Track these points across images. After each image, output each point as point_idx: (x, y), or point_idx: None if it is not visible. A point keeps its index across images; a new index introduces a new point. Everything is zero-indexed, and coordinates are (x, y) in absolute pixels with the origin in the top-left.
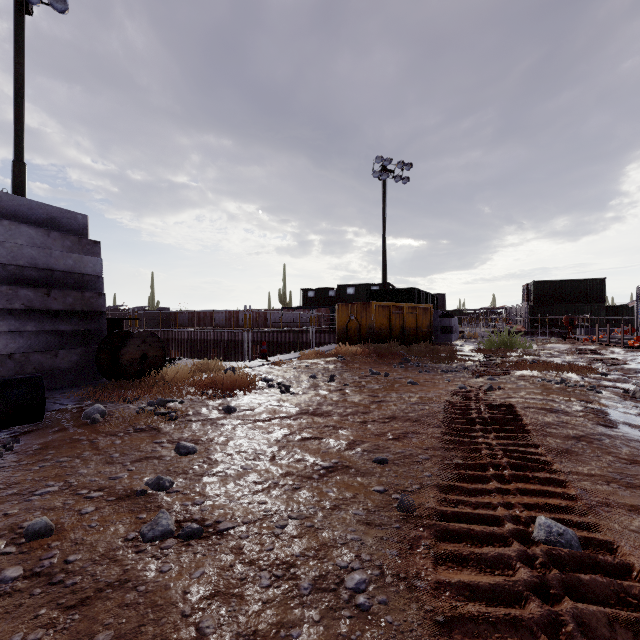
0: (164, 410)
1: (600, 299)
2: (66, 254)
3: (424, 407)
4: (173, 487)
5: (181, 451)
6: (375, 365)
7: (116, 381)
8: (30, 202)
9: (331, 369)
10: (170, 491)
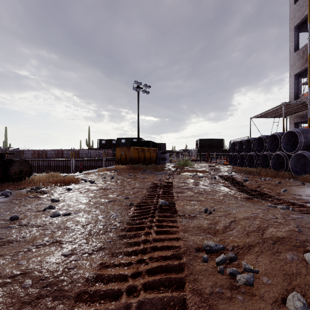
0: (40, 190)
1: (221, 146)
2: None
3: (145, 184)
4: (55, 208)
5: (54, 201)
6: (131, 173)
7: (5, 183)
8: None
9: (112, 175)
10: (55, 209)
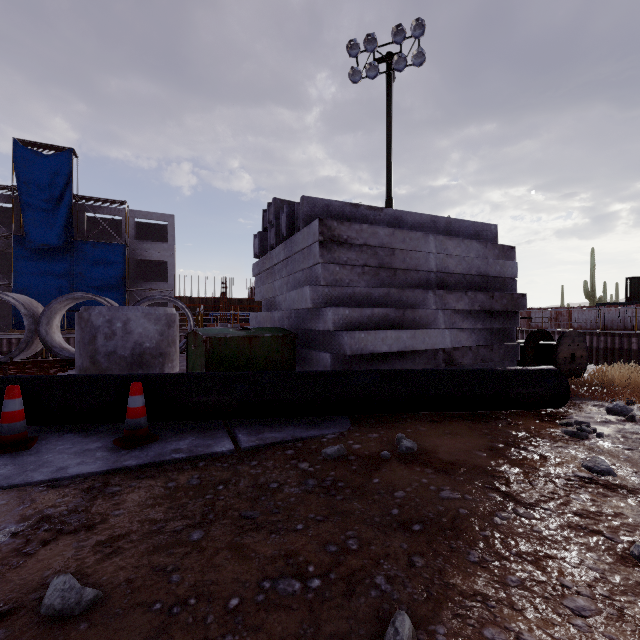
0: None
1: None
2: (495, 261)
3: None
4: None
5: None
6: None
7: None
8: (465, 222)
9: None
10: None
